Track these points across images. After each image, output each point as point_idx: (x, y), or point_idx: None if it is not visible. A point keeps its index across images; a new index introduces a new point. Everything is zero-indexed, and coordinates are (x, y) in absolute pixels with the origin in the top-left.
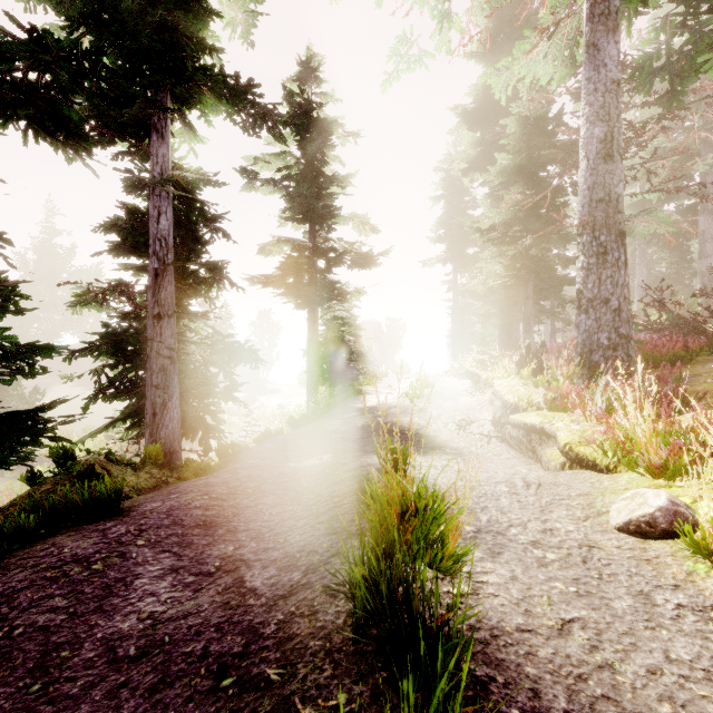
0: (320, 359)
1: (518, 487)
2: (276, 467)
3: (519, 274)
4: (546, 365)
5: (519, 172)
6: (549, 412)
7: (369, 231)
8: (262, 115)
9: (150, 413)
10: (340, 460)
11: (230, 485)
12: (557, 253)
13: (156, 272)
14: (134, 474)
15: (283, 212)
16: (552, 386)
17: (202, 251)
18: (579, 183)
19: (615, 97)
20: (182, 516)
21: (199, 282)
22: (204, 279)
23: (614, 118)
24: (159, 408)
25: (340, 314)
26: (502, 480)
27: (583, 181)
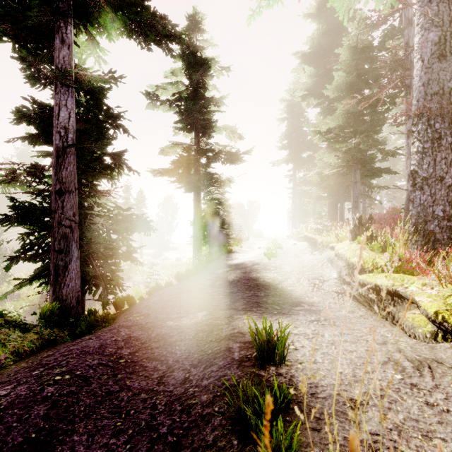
0: (202, 227)
1: (409, 372)
2: (156, 326)
3: (349, 165)
4: (374, 233)
5: (350, 88)
6: (396, 275)
7: (237, 138)
8: (151, 28)
9: (53, 274)
10: (213, 321)
11: (105, 351)
12: (379, 148)
13: (58, 154)
14: (20, 335)
15: (175, 122)
16: (388, 250)
17: (102, 140)
18: (414, 81)
19: (448, 6)
20: (13, 423)
21: (104, 167)
22: (108, 164)
23: (447, 24)
24: (61, 270)
25: (216, 196)
26: (385, 358)
27: (418, 79)
